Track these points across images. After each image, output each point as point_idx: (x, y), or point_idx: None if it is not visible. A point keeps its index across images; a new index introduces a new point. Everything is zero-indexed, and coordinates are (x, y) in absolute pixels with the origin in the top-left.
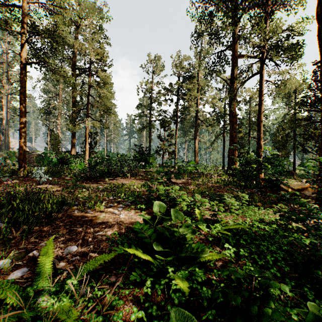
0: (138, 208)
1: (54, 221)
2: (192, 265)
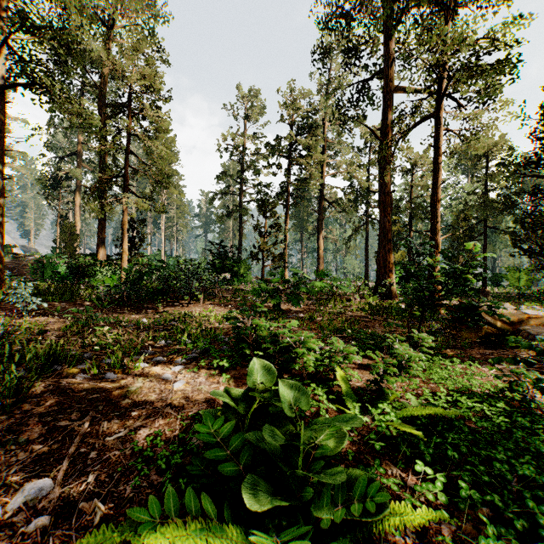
0: (214, 366)
1: (21, 403)
2: (349, 542)
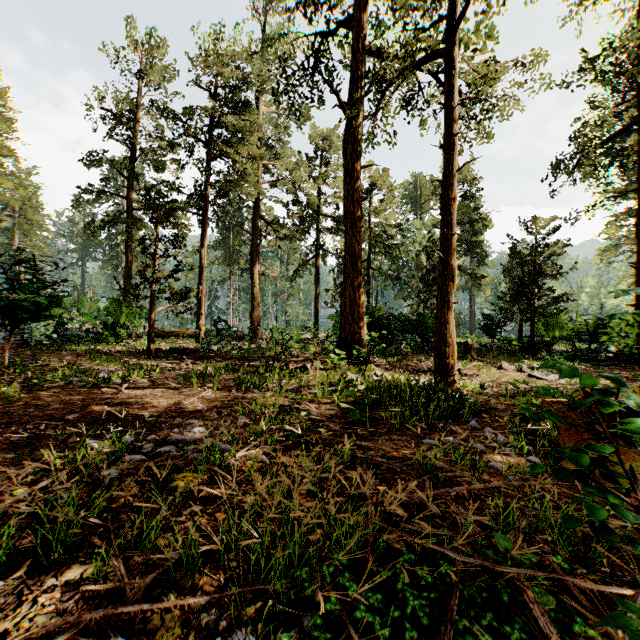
0: None
1: None
2: None
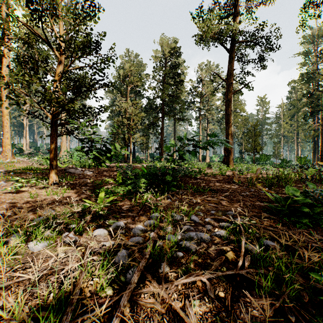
0: None
1: None
2: None
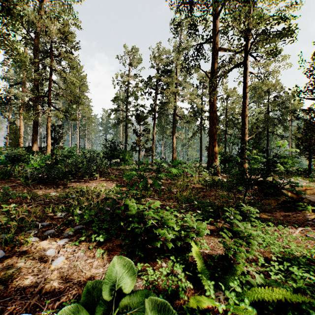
0: (92, 240)
1: None
2: None
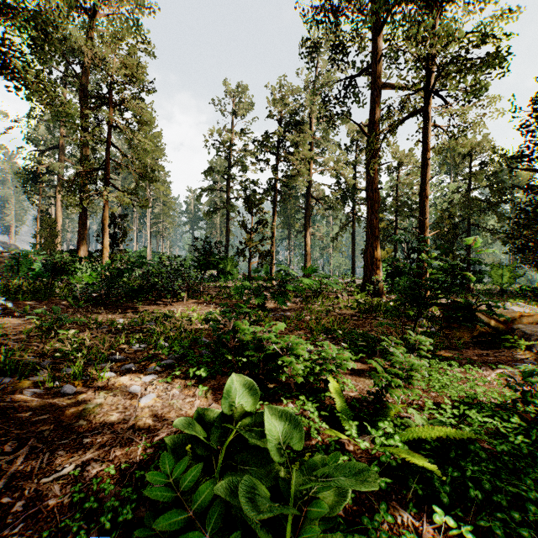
0: (191, 375)
1: None
2: None
